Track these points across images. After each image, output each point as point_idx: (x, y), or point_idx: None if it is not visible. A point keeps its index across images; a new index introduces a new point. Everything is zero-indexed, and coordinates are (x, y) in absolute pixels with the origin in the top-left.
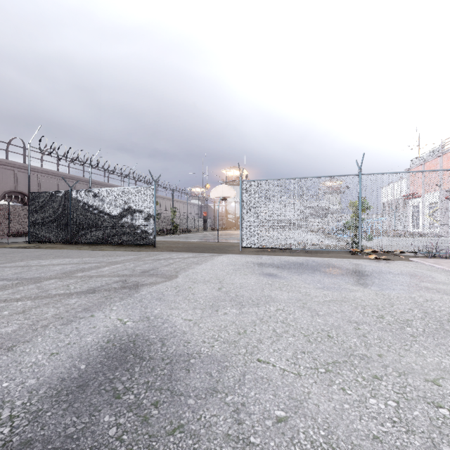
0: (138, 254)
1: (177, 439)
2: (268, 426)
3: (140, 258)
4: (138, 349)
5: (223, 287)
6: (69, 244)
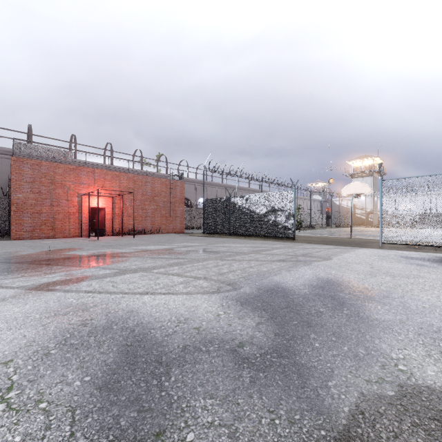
0: (286, 244)
1: (375, 302)
2: (419, 307)
3: (291, 246)
4: (337, 282)
5: (374, 267)
6: (229, 235)
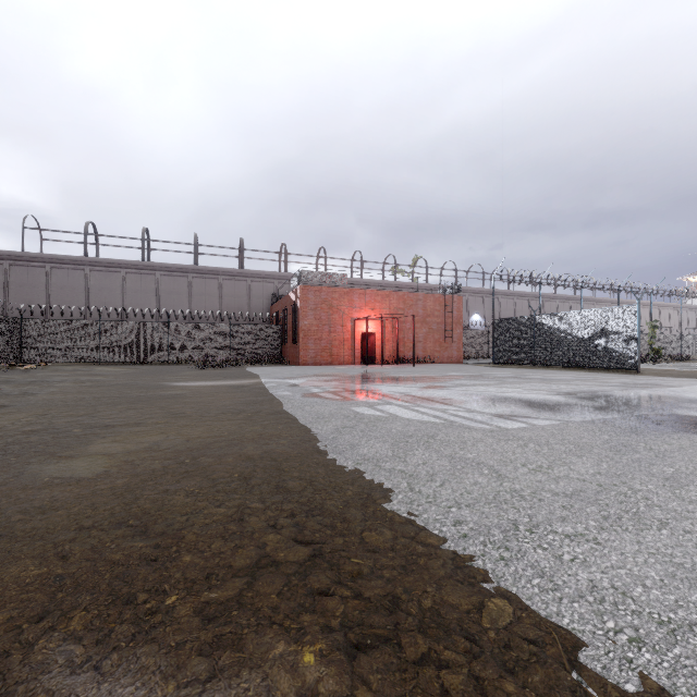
0: (623, 376)
1: (695, 403)
2: None
3: (630, 378)
4: (669, 397)
5: None
6: (533, 366)
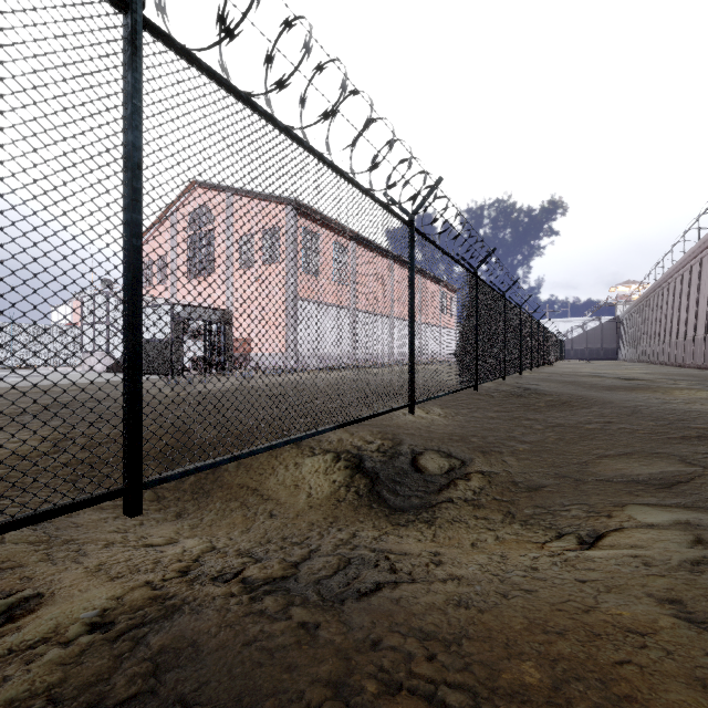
0: None
1: None
2: None
3: None
4: None
5: None
6: None
